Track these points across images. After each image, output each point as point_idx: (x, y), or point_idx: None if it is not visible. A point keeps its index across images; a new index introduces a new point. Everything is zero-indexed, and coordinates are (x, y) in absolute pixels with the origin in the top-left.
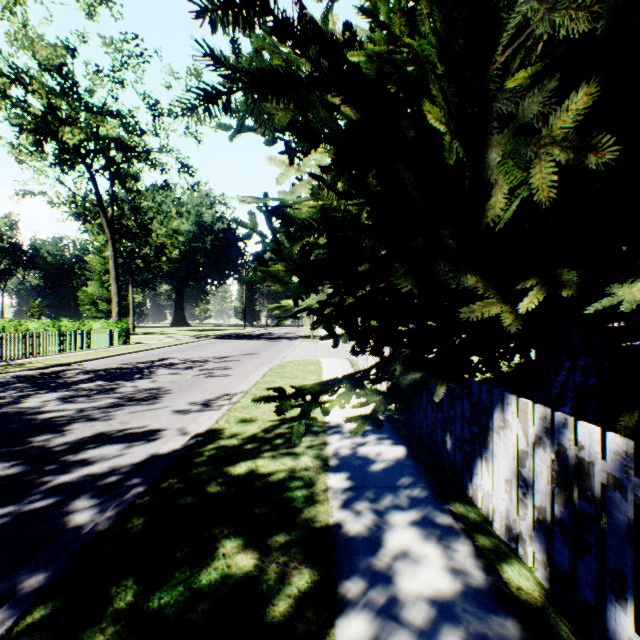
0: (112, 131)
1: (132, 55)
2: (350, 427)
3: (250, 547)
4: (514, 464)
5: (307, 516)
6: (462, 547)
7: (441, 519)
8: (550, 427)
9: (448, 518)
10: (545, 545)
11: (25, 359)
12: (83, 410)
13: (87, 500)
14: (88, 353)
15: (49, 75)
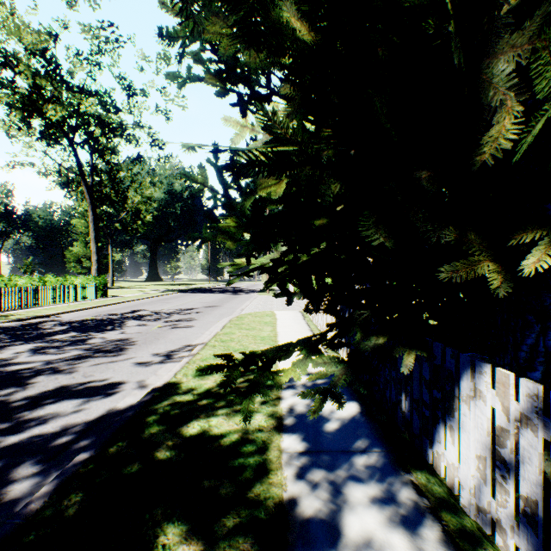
0: (90, 108)
1: (108, 41)
2: (303, 381)
3: (194, 535)
4: (489, 440)
5: (259, 490)
6: (432, 534)
7: (404, 494)
8: (517, 393)
9: (411, 493)
10: (536, 545)
11: (10, 311)
12: (51, 362)
13: (31, 466)
14: (68, 305)
15: (34, 58)
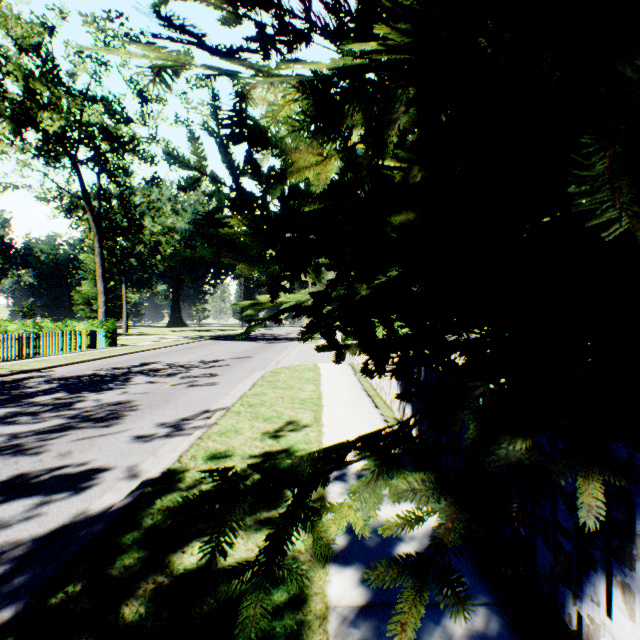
0: (94, 116)
1: (116, 35)
2: (358, 467)
3: None
4: None
5: None
6: None
7: None
8: None
9: None
10: None
11: None
12: (17, 436)
13: None
14: (66, 357)
15: (26, 56)
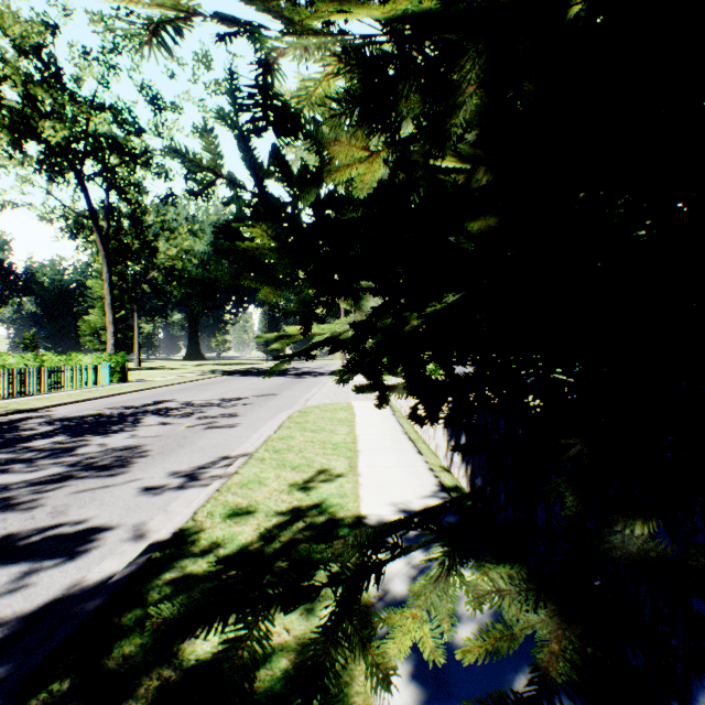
0: (101, 125)
1: (126, 35)
2: None
3: None
4: None
5: None
6: None
7: None
8: None
9: None
10: None
11: None
12: (8, 487)
13: None
14: (69, 394)
15: (25, 58)
